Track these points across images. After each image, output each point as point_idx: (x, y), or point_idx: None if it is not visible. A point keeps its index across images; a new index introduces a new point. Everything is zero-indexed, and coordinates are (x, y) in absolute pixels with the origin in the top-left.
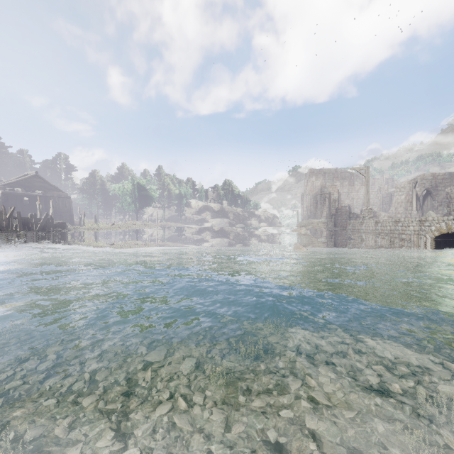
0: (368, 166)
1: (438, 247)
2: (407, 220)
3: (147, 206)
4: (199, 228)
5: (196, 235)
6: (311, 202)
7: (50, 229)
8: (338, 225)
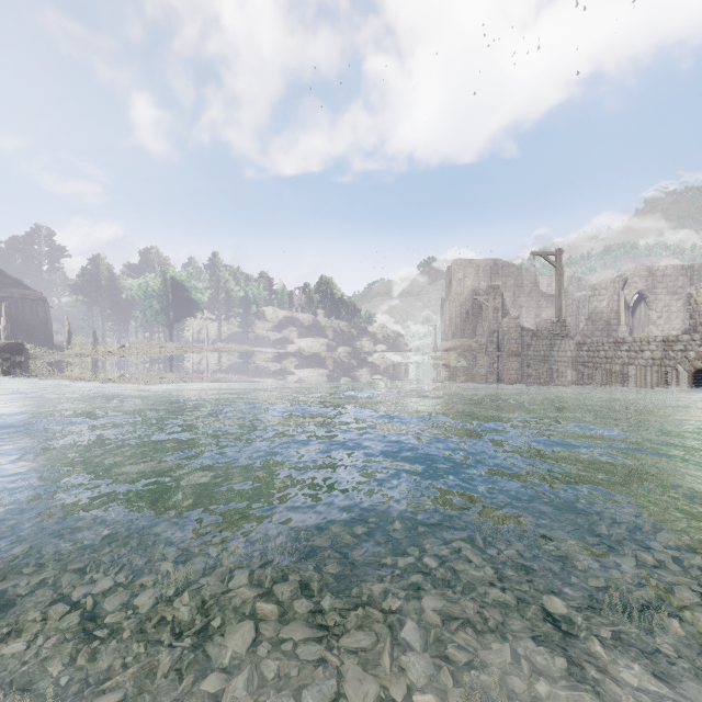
0: (561, 249)
1: (698, 389)
2: (639, 341)
3: (188, 315)
4: (278, 354)
5: (271, 365)
6: (458, 312)
7: None
8: (504, 349)
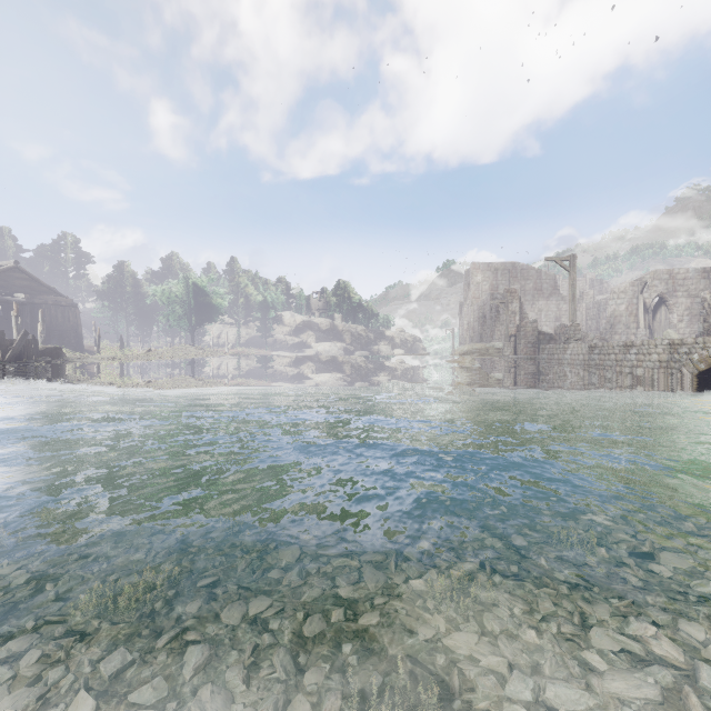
0: (574, 254)
1: (702, 390)
2: (647, 344)
3: (209, 320)
4: (296, 358)
5: (291, 368)
6: (476, 316)
7: (31, 359)
8: (521, 353)
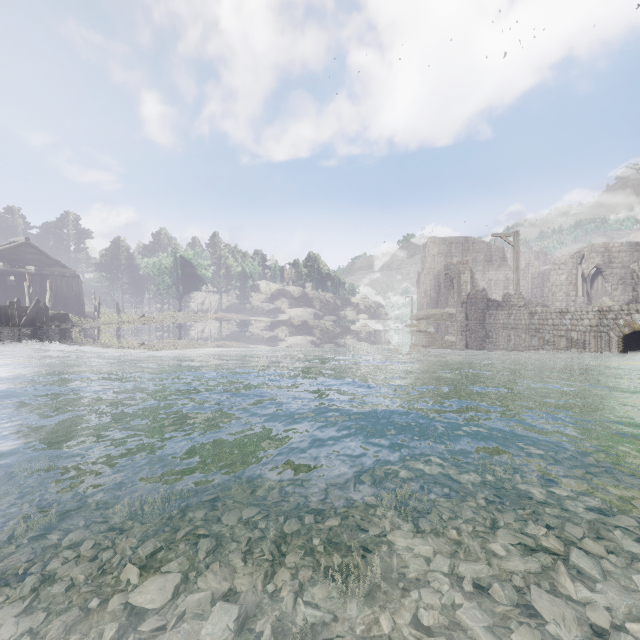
0: (518, 231)
1: (627, 351)
2: (580, 311)
3: (194, 289)
4: (271, 322)
5: (267, 331)
6: (432, 285)
7: (42, 323)
8: (472, 318)
